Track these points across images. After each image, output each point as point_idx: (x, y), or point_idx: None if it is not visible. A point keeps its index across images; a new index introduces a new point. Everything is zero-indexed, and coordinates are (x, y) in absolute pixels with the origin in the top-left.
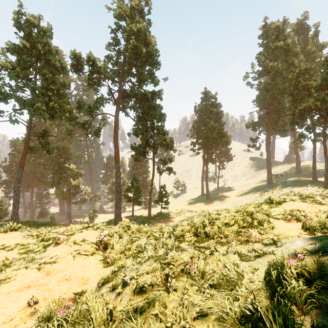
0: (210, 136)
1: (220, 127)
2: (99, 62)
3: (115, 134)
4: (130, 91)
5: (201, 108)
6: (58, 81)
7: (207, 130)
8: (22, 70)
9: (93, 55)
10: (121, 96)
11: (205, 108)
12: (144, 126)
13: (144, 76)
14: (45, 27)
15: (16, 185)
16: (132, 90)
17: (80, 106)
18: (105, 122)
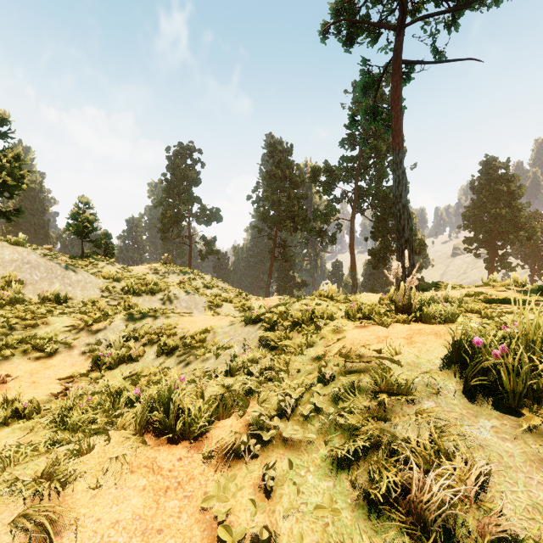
0: (493, 229)
1: (516, 213)
2: (335, 169)
3: (351, 240)
4: (367, 189)
5: (480, 185)
6: (298, 195)
7: (489, 220)
8: (274, 193)
9: (331, 166)
10: (357, 198)
11: (487, 185)
12: (385, 229)
13: (384, 172)
14: (288, 149)
15: (267, 290)
16: (369, 187)
17: (316, 215)
18: (339, 227)
